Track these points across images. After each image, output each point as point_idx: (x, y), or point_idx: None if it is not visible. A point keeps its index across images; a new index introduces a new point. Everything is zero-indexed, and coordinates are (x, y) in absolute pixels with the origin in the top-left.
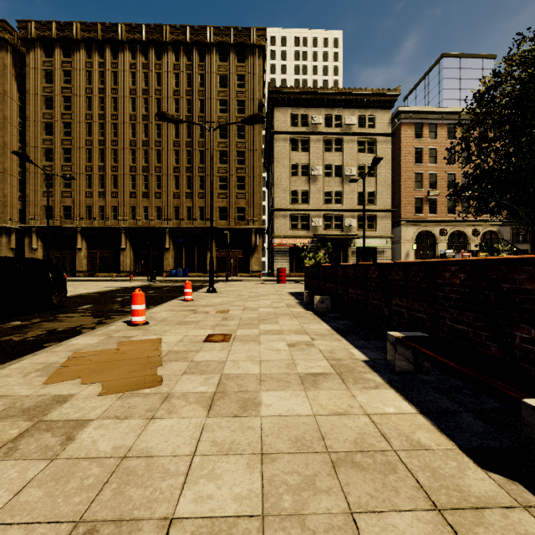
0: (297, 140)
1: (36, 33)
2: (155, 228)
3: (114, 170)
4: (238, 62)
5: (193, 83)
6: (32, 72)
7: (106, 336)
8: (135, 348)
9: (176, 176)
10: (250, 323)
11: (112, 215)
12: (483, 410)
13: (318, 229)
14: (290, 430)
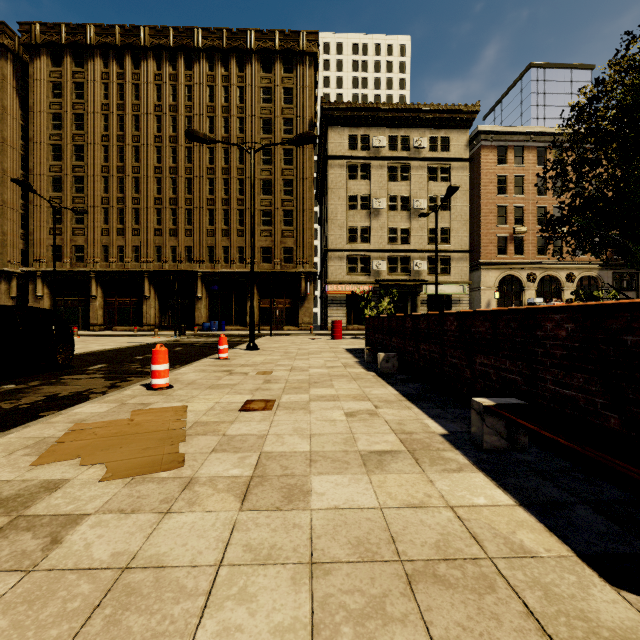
0: (355, 167)
1: (41, 37)
2: (184, 272)
3: (136, 203)
4: (285, 72)
5: (231, 97)
6: (36, 84)
7: (118, 403)
8: (153, 418)
9: (210, 210)
10: (298, 387)
11: (133, 256)
12: (602, 501)
13: (381, 273)
14: (349, 530)
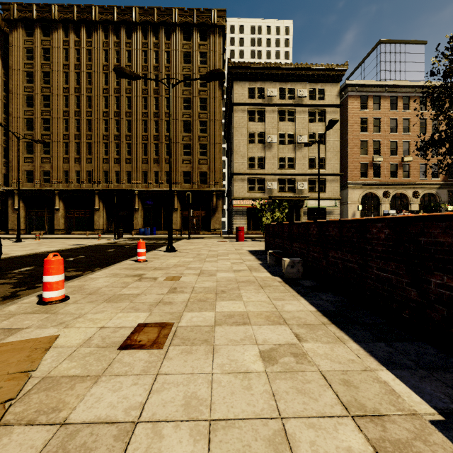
0: (254, 111)
1: (18, 14)
2: (125, 191)
3: (89, 139)
4: (201, 40)
5: (160, 59)
6: (14, 49)
7: None
8: None
9: (145, 144)
10: (203, 299)
11: (87, 179)
12: None
13: (273, 191)
14: None
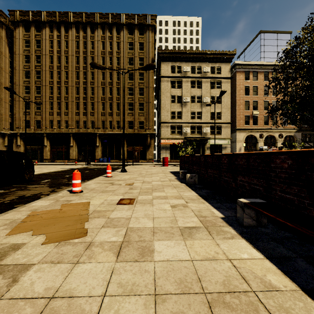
0: (174, 81)
1: (20, 17)
2: (90, 133)
3: (66, 99)
4: (140, 35)
5: (113, 47)
6: (17, 41)
7: (55, 200)
8: (72, 208)
9: (103, 103)
10: (146, 192)
11: (65, 125)
12: (310, 256)
13: (187, 134)
14: (175, 273)
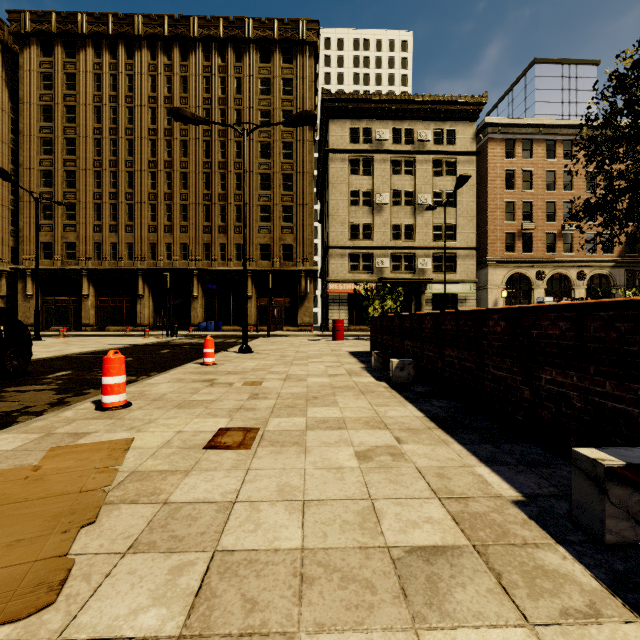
0: (357, 161)
1: (31, 26)
2: (180, 270)
3: (130, 198)
4: (284, 63)
5: (228, 89)
6: (26, 75)
7: (43, 433)
8: (70, 464)
9: (207, 206)
10: (292, 405)
11: (126, 254)
12: None
13: (384, 271)
14: None
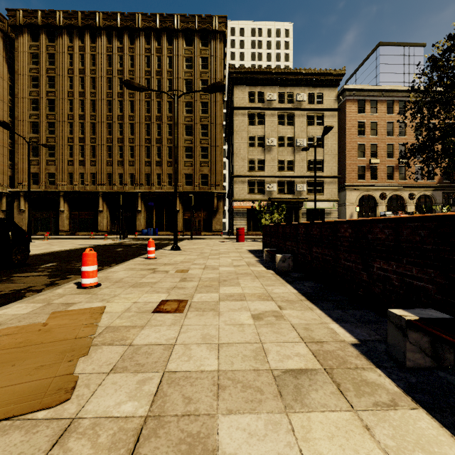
0: (254, 115)
1: (24, 20)
2: (128, 192)
3: (93, 142)
4: (202, 46)
5: (162, 64)
6: (20, 55)
7: (45, 303)
8: (66, 322)
9: (147, 147)
10: (209, 285)
11: (91, 181)
12: None
13: (273, 193)
14: None
